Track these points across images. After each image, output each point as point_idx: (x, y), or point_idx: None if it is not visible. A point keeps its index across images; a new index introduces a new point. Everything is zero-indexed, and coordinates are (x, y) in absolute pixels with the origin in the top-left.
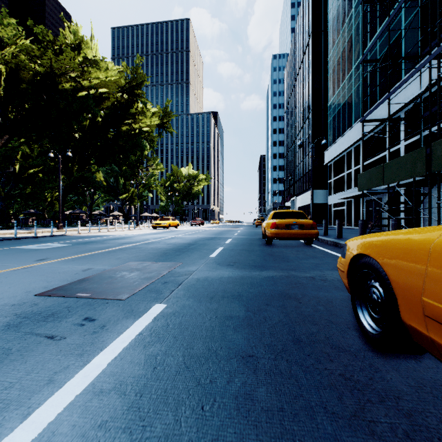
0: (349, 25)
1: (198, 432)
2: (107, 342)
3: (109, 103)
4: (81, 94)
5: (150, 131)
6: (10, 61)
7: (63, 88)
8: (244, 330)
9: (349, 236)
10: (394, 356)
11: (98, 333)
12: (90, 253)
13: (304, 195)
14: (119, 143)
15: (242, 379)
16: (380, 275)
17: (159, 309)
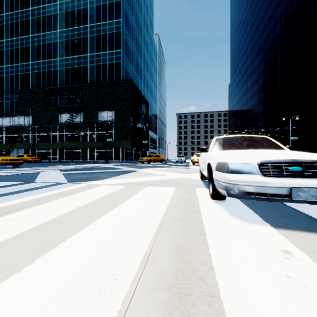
0: None
1: None
2: None
3: None
4: None
5: None
6: None
7: None
8: None
9: None
10: None
11: None
12: None
13: None
14: None
15: None
16: None
17: None
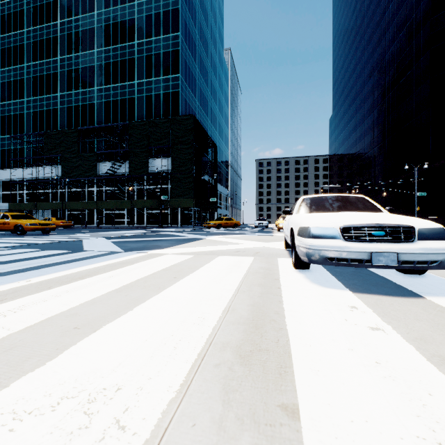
0: None
1: None
2: None
3: None
4: None
5: None
6: None
7: None
8: None
9: None
10: None
11: None
12: None
13: None
14: None
15: None
16: None
17: None
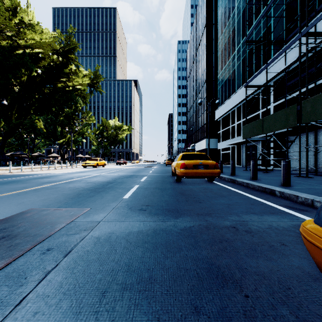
0: (233, 19)
1: None
2: None
3: (45, 63)
4: (18, 52)
5: (82, 89)
6: None
7: (0, 44)
8: None
9: (238, 173)
10: None
11: None
12: None
13: (201, 142)
14: (55, 97)
15: None
16: None
17: None
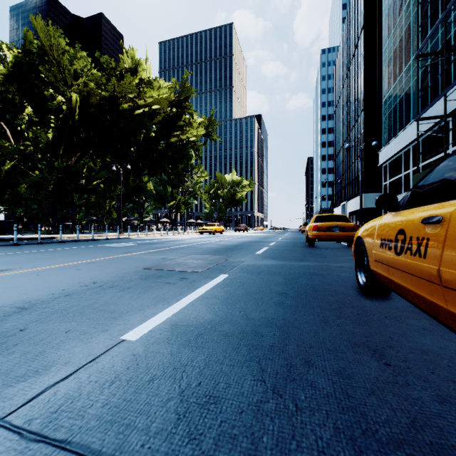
0: (407, 12)
1: (256, 308)
2: (200, 286)
3: (160, 118)
4: (137, 112)
5: (196, 141)
6: (83, 90)
7: (123, 108)
8: (281, 285)
9: None
10: (374, 297)
11: (193, 283)
12: (158, 250)
13: (356, 199)
14: (168, 154)
15: (278, 298)
16: (364, 247)
17: (225, 276)
